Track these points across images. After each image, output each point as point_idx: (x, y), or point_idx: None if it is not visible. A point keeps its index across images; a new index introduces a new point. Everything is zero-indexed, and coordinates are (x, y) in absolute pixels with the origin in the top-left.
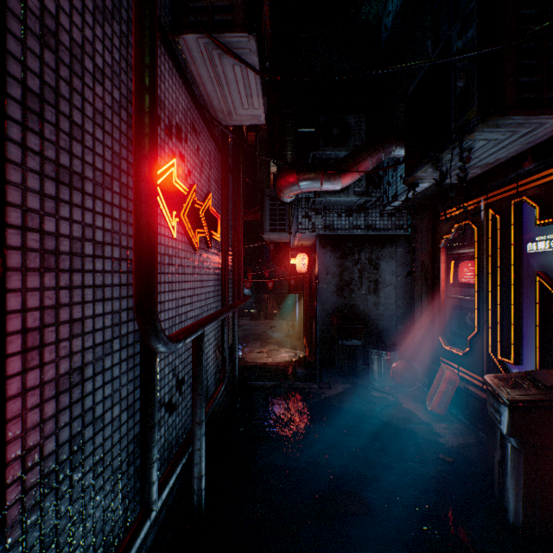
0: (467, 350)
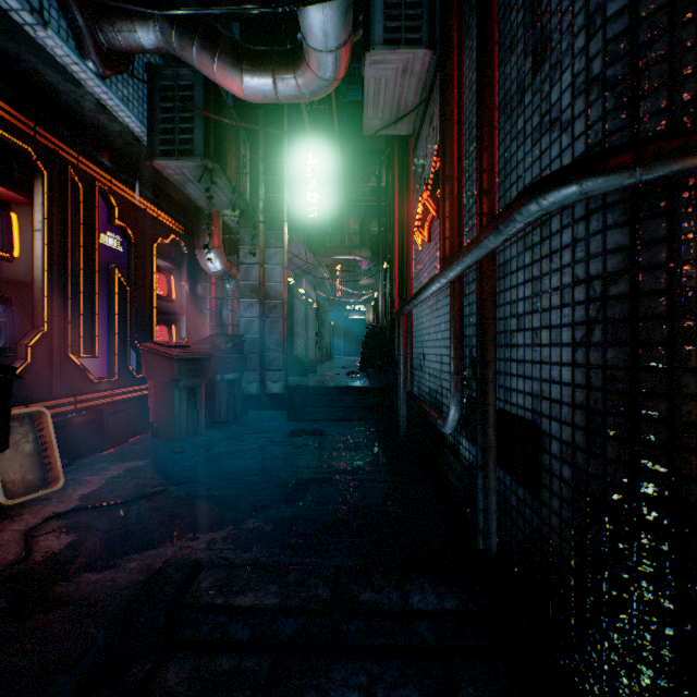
0: (28, 365)
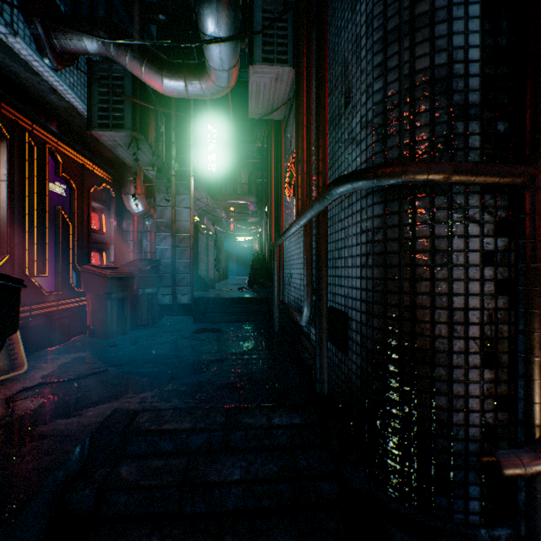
0: None
